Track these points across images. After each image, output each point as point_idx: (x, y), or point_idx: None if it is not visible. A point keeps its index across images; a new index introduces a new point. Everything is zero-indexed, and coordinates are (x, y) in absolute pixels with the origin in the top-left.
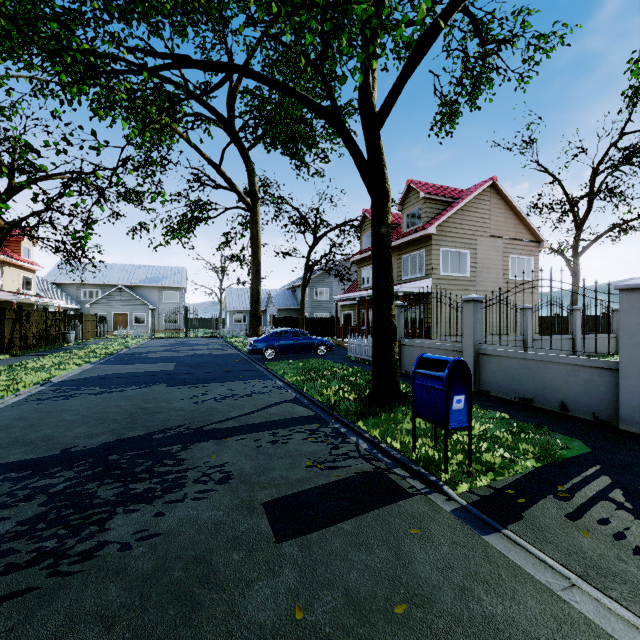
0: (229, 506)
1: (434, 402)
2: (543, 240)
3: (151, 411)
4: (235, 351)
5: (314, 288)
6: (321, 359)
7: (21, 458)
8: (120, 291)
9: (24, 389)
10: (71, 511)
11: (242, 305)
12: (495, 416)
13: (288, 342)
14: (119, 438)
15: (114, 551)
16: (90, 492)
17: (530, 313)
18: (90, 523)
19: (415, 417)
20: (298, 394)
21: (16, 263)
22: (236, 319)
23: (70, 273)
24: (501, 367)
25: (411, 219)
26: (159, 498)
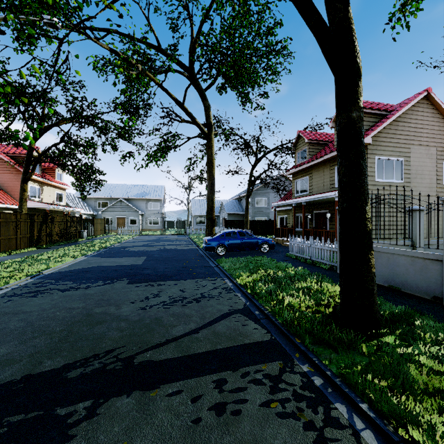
0: None
1: None
2: None
3: (94, 320)
4: (194, 247)
5: (255, 198)
6: (265, 257)
7: None
8: (120, 202)
9: (14, 282)
10: None
11: (202, 211)
12: None
13: (236, 241)
14: (29, 373)
15: None
16: None
17: None
18: None
19: None
20: (248, 300)
21: (51, 184)
22: (198, 221)
23: (90, 191)
24: None
25: None
26: None
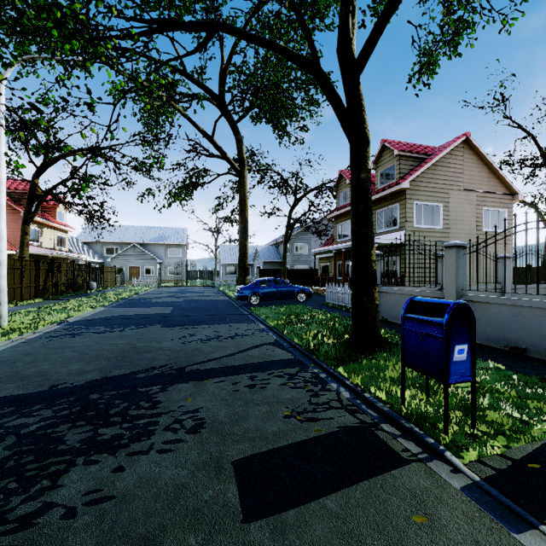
0: (195, 463)
1: (429, 351)
2: (517, 192)
3: (141, 350)
4: (225, 298)
5: (295, 244)
6: (301, 305)
7: (11, 393)
8: (134, 248)
9: (43, 327)
10: (31, 458)
11: (233, 259)
12: (488, 366)
13: (271, 290)
14: (105, 376)
15: (56, 519)
16: (58, 435)
17: (508, 262)
18: (44, 476)
19: (404, 367)
20: (278, 337)
21: (52, 225)
22: (228, 271)
23: (96, 234)
24: (488, 314)
25: (385, 176)
26: (124, 447)
